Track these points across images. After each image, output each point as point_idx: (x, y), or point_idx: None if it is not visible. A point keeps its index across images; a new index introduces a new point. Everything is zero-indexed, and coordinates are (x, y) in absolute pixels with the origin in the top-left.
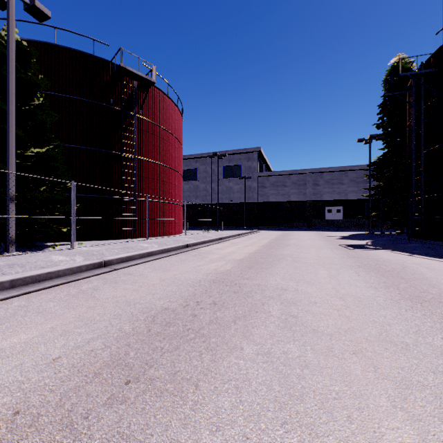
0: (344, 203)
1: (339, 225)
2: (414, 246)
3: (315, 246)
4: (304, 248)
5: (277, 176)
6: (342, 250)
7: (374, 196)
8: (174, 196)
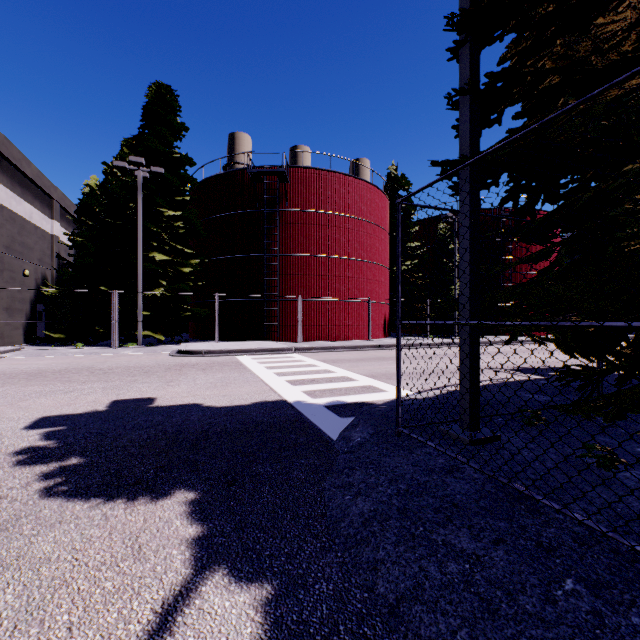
0: None
1: None
2: None
3: None
4: None
5: None
6: None
7: None
8: None
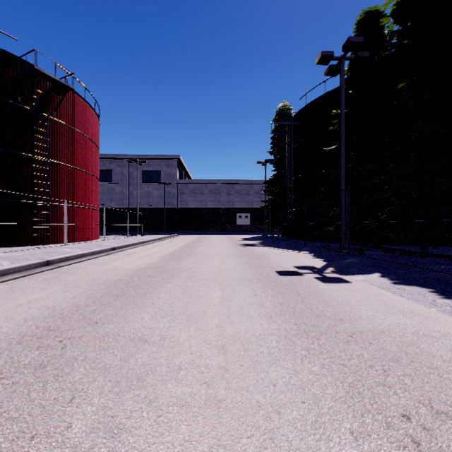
0: (251, 210)
1: (247, 230)
2: (283, 243)
3: (220, 246)
4: (212, 247)
5: (196, 184)
6: (237, 248)
7: (268, 207)
8: (92, 201)
